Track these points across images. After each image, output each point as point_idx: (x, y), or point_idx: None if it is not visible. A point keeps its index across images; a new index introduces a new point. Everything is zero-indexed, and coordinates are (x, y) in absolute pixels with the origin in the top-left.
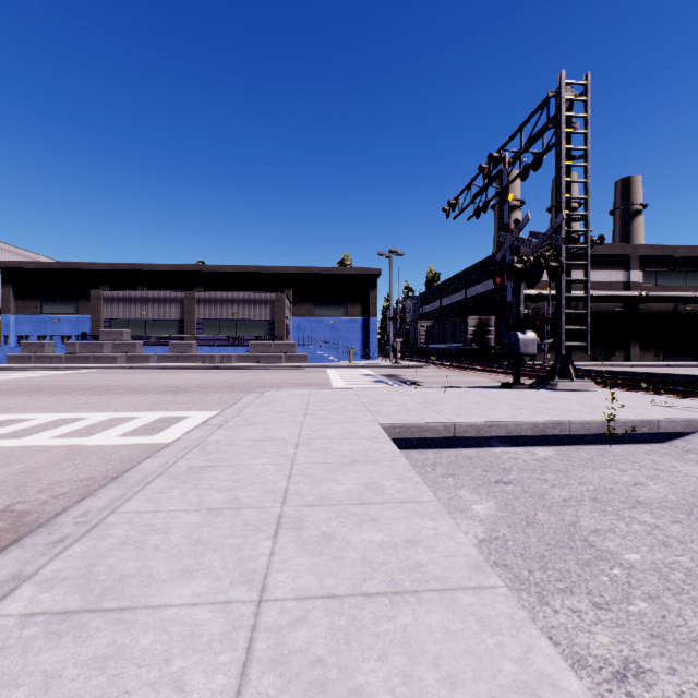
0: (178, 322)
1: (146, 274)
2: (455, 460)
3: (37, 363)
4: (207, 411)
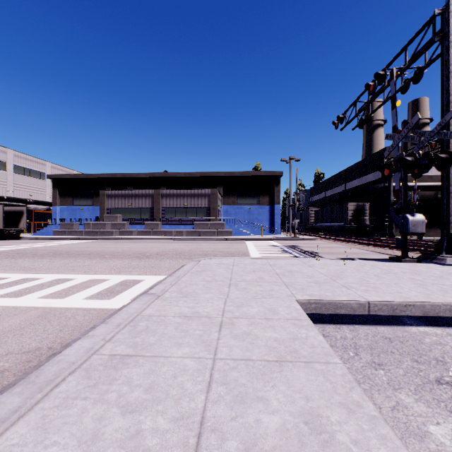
0: (150, 209)
1: (132, 179)
2: (375, 342)
3: (69, 235)
4: (157, 276)
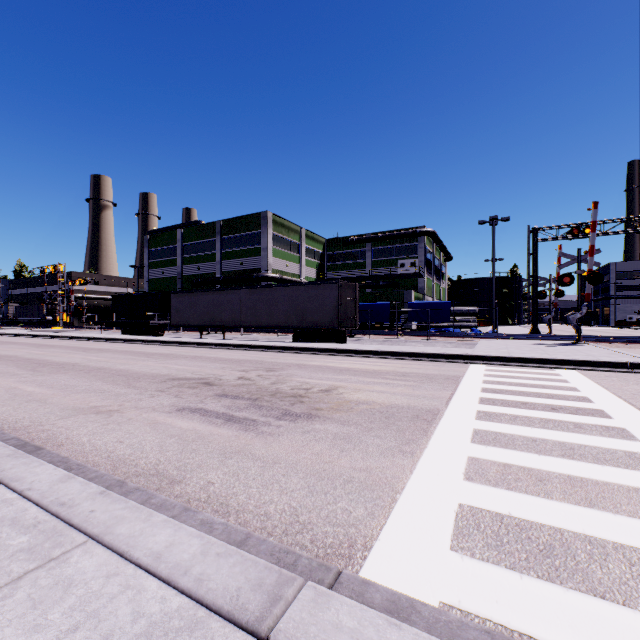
0: None
1: None
2: None
3: None
4: None
